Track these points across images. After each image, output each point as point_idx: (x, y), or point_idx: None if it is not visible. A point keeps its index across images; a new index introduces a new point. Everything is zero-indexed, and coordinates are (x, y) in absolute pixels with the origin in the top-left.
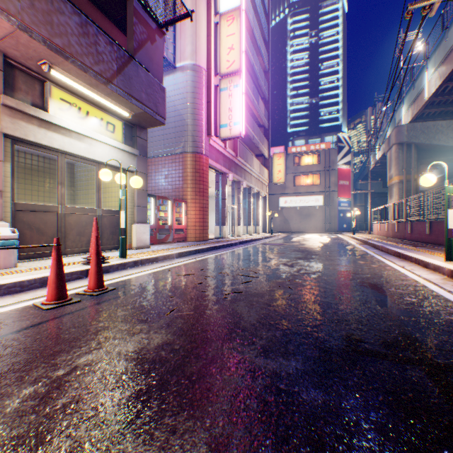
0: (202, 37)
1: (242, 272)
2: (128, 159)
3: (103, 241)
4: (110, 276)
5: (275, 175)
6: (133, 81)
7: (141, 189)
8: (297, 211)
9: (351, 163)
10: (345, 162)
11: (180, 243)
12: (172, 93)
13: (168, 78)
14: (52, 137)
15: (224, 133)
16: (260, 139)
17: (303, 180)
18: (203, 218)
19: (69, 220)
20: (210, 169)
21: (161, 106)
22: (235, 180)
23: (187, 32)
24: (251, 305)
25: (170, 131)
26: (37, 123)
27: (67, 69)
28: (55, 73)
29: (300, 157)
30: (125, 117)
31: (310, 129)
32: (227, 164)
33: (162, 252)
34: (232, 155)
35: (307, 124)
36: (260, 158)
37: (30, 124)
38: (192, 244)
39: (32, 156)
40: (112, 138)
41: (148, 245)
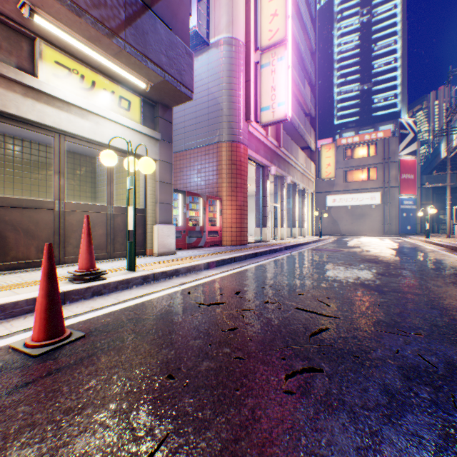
0: (239, 4)
1: (302, 301)
2: (147, 144)
3: (116, 245)
4: (100, 302)
5: (323, 170)
6: (148, 37)
7: (164, 182)
8: (348, 210)
9: (417, 153)
10: (409, 152)
11: (213, 248)
12: (205, 75)
13: (200, 58)
14: (43, 111)
15: (265, 117)
16: (305, 128)
17: (355, 176)
18: (241, 218)
19: (69, 219)
20: (249, 162)
21: (186, 75)
22: (277, 174)
23: (222, 0)
24: (372, 451)
25: (203, 118)
26: (21, 91)
27: (54, 12)
28: (40, 21)
29: (351, 149)
30: (143, 91)
31: (361, 119)
32: (269, 156)
33: (186, 261)
34: (274, 145)
35: (357, 114)
36: (305, 151)
37: (11, 91)
38: (227, 249)
39: (47, 147)
40: (127, 117)
41: (174, 251)
